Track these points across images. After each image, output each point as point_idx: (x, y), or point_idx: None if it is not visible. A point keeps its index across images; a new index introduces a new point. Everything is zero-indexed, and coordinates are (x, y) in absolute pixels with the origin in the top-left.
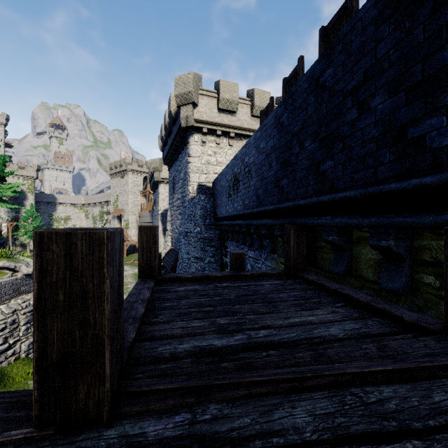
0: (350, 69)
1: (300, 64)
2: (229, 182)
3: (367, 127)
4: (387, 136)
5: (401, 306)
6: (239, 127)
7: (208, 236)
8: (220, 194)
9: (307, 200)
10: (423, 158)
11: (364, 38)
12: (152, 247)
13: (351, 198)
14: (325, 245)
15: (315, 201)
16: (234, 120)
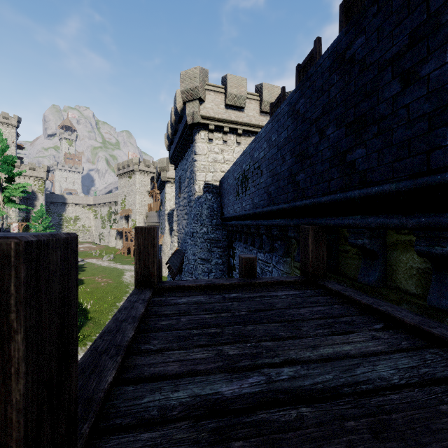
0: (389, 33)
1: (317, 47)
2: (237, 180)
3: (414, 102)
4: (447, 110)
5: None
6: (247, 123)
7: (215, 237)
8: (227, 193)
9: (330, 197)
10: None
11: None
12: (151, 251)
13: (392, 193)
14: (350, 249)
15: (340, 197)
16: (242, 116)
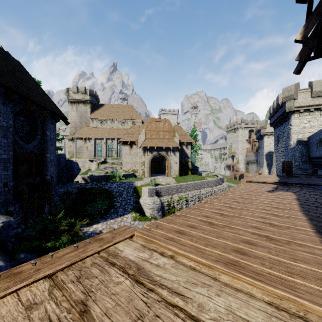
0: None
1: None
2: (317, 141)
3: None
4: None
5: None
6: None
7: (304, 167)
8: (312, 146)
9: None
10: None
11: None
12: None
13: None
14: None
15: None
16: None
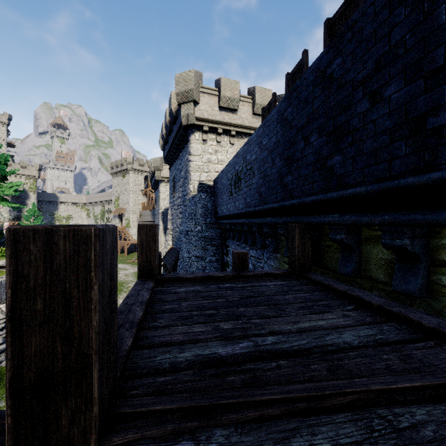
0: (360, 58)
1: (304, 58)
2: (231, 180)
3: (379, 119)
4: (403, 127)
5: (418, 310)
6: (240, 125)
7: (209, 235)
8: (221, 193)
9: (313, 197)
10: (445, 150)
11: (376, 23)
12: (152, 246)
13: (362, 194)
14: (332, 244)
15: (322, 198)
16: (235, 118)
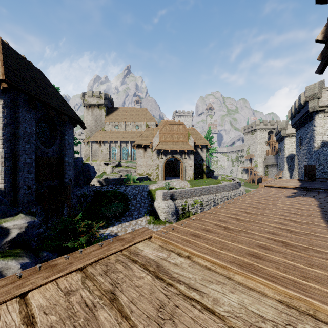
0: None
1: None
2: None
3: None
4: None
5: None
6: None
7: None
8: None
9: None
10: None
11: None
12: None
13: None
14: None
15: None
16: None
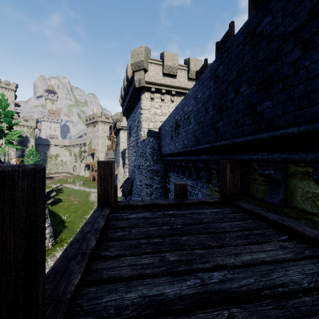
0: (291, 12)
1: (231, 28)
2: (172, 127)
3: (313, 64)
4: None
5: None
6: (178, 86)
7: (156, 169)
8: (164, 137)
9: (243, 138)
10: None
11: None
12: (109, 179)
13: (294, 134)
14: (258, 177)
15: (252, 138)
16: (175, 82)
